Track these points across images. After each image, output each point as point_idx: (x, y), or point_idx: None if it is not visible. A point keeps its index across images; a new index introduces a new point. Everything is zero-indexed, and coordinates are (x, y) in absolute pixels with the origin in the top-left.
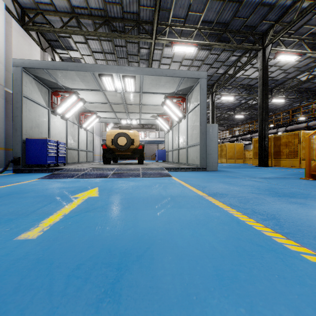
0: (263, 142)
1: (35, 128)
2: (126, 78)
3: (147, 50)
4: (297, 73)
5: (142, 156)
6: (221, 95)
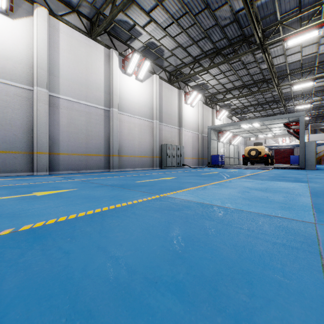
0: None
1: (213, 150)
2: (253, 124)
3: None
4: None
5: (267, 161)
6: None
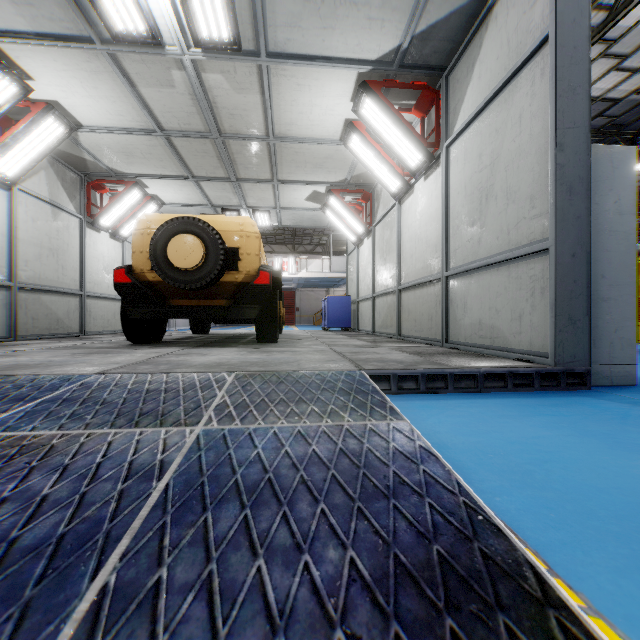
0: None
1: None
2: None
3: None
4: None
5: (273, 314)
6: None
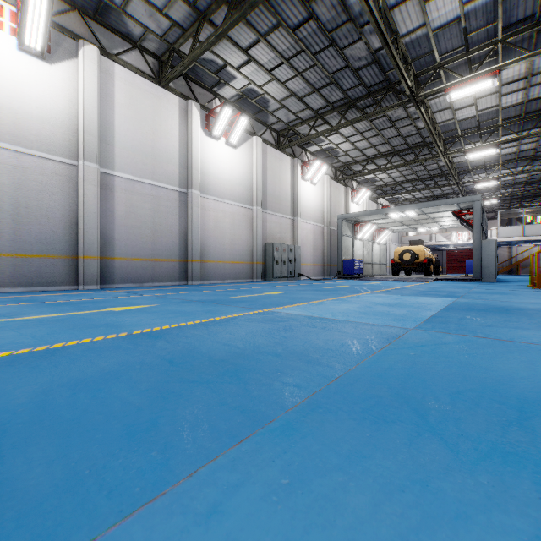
0: None
1: (346, 252)
2: (406, 212)
3: None
4: None
5: (428, 269)
6: None
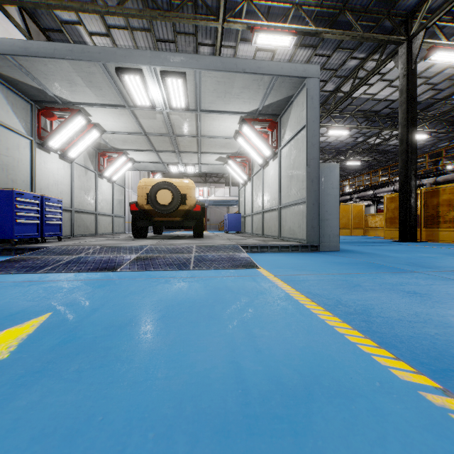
0: (408, 201)
1: (0, 172)
2: (169, 78)
3: (211, 48)
4: (453, 90)
5: (201, 224)
6: (328, 127)
